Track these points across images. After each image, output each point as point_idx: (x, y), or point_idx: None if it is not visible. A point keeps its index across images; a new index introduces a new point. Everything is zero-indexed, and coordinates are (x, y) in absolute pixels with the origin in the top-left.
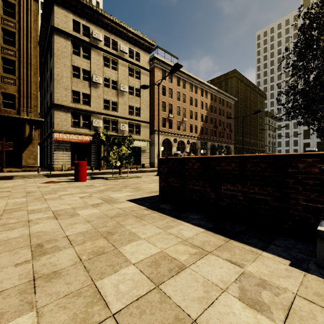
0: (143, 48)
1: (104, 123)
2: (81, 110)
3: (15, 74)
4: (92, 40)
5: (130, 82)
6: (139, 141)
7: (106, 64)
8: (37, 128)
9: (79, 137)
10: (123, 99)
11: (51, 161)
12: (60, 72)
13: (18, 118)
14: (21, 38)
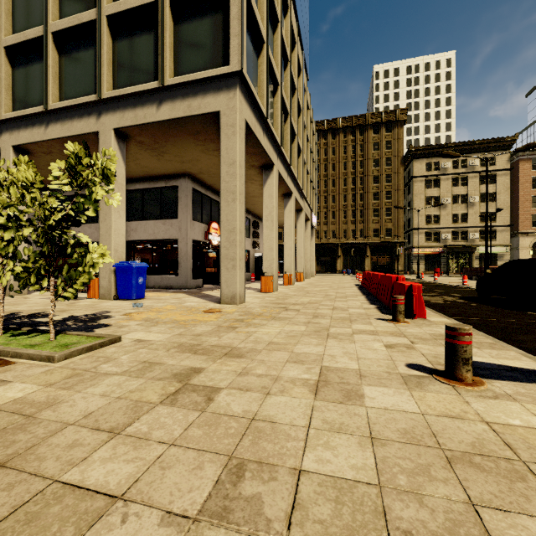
0: (499, 149)
1: (452, 235)
2: (432, 228)
3: (391, 216)
4: (442, 170)
5: (482, 191)
6: (494, 247)
7: (454, 184)
8: (402, 247)
9: (431, 250)
10: (473, 210)
11: (409, 267)
12: (417, 205)
13: (393, 242)
14: (394, 193)
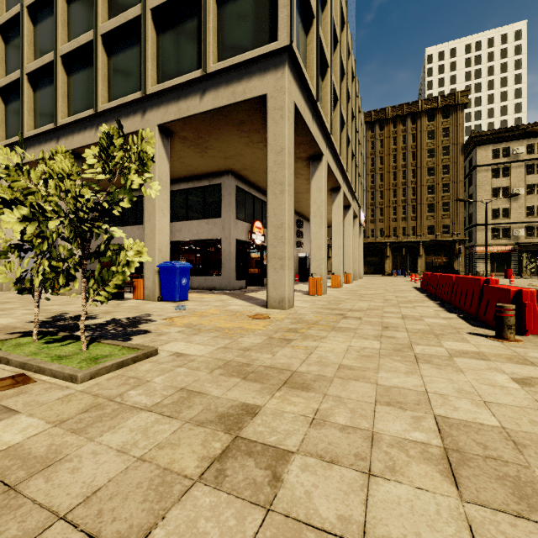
0: None
1: (526, 230)
2: (500, 224)
3: (449, 211)
4: (512, 156)
5: None
6: None
7: (528, 171)
8: (463, 245)
9: (498, 248)
10: None
11: (470, 268)
12: (481, 198)
13: (451, 240)
14: (453, 185)
